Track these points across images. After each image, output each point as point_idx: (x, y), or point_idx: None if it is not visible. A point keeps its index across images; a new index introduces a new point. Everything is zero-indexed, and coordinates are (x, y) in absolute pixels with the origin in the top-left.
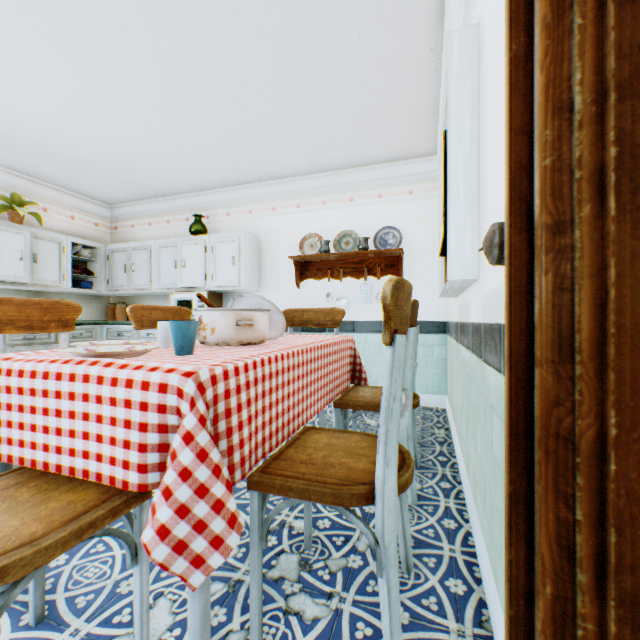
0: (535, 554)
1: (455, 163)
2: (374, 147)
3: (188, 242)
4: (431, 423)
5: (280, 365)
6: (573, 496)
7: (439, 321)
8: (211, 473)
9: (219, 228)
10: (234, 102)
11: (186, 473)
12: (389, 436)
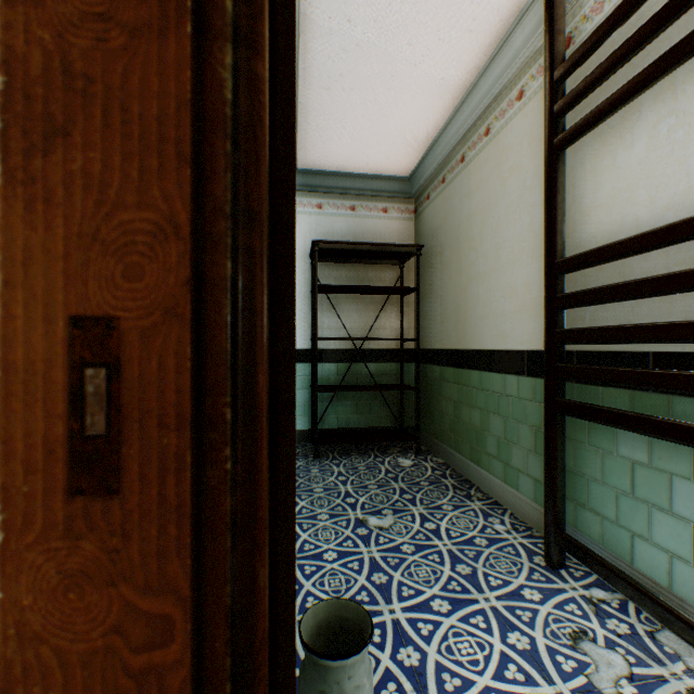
0: None
1: None
2: None
3: None
4: None
5: None
6: None
7: None
8: None
9: None
10: None
11: None
12: None
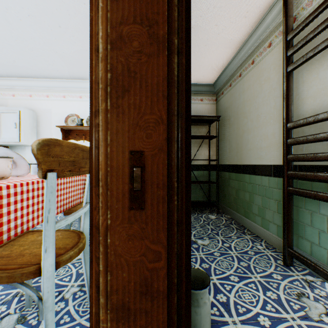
0: None
1: None
2: None
3: None
4: None
5: None
6: (99, 258)
7: None
8: None
9: (6, 103)
10: (3, 20)
11: None
12: (47, 233)
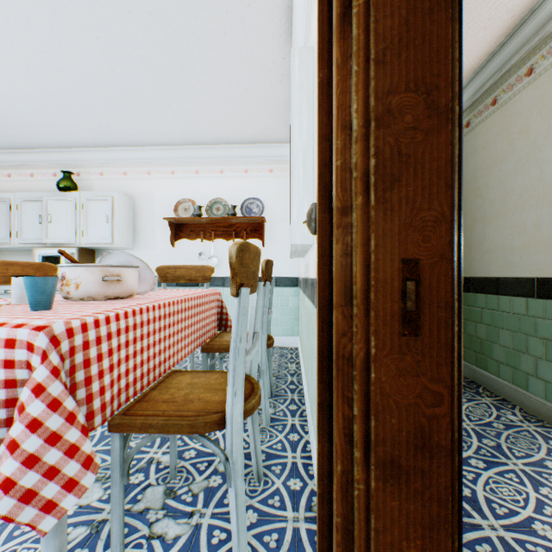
0: (333, 444)
1: (297, 153)
2: (241, 129)
3: (55, 197)
4: (286, 359)
5: (145, 317)
6: (352, 398)
7: (293, 277)
8: (65, 421)
9: (91, 186)
10: (105, 67)
11: (36, 424)
12: (237, 370)
